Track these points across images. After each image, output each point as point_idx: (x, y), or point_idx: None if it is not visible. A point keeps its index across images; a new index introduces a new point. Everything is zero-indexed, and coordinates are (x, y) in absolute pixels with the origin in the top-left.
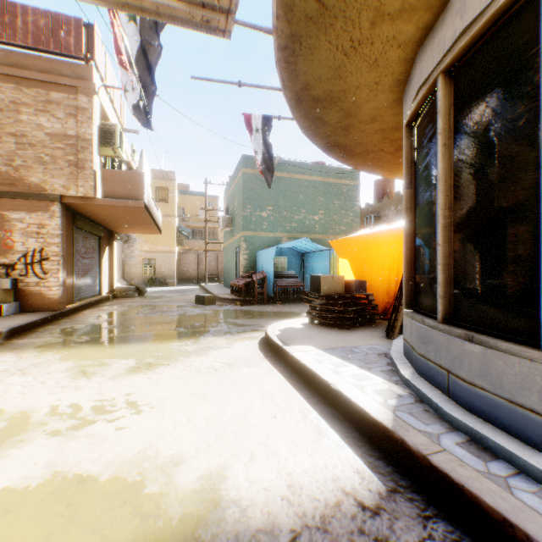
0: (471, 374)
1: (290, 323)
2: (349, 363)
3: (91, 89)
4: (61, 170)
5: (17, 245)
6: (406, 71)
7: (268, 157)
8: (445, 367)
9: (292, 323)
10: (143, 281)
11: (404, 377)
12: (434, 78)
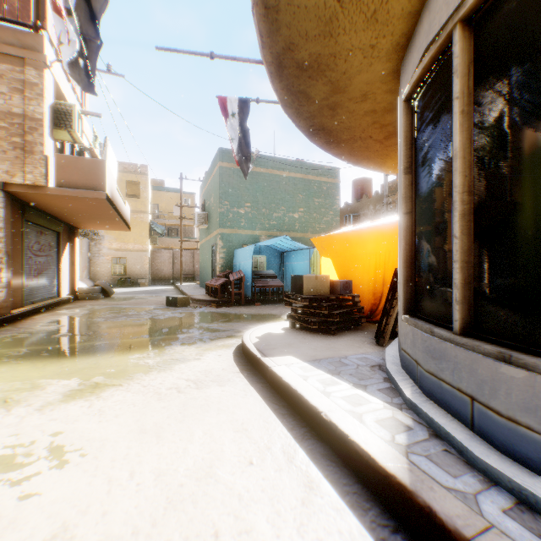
0: (510, 407)
1: (269, 327)
2: (340, 380)
3: (42, 62)
4: (4, 153)
5: None
6: (408, 31)
7: (246, 144)
8: (467, 393)
9: (272, 327)
10: (112, 281)
11: (410, 400)
12: (449, 30)
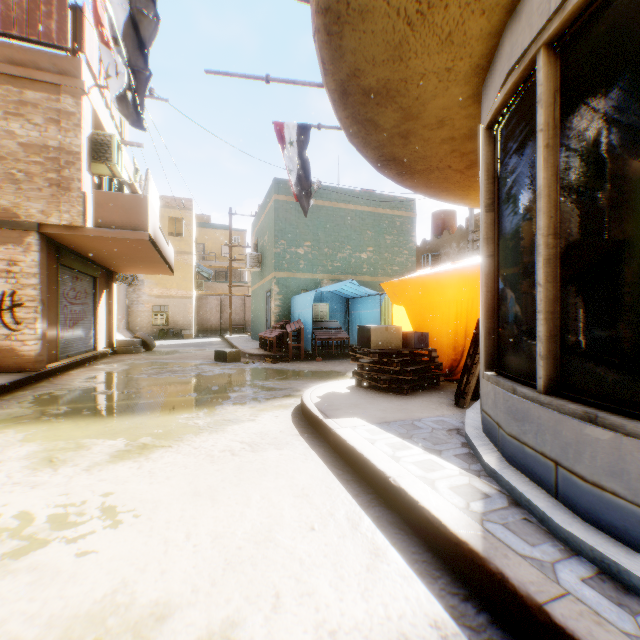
0: (595, 471)
1: (332, 386)
2: (411, 444)
3: (79, 88)
4: (39, 191)
5: None
6: (488, 52)
7: (305, 176)
8: (550, 457)
9: (335, 386)
10: (153, 333)
11: (489, 466)
12: (533, 54)
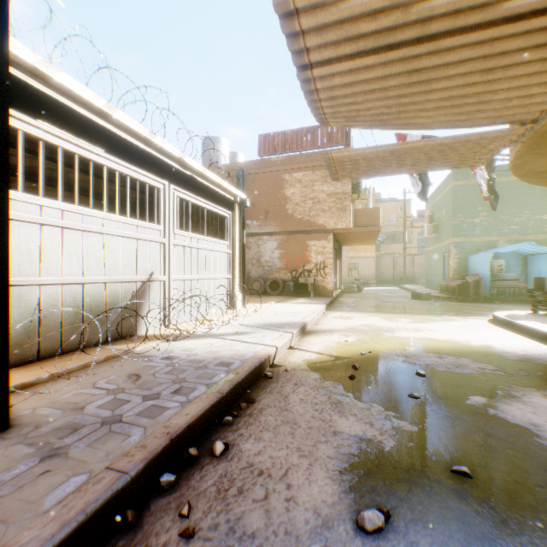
0: None
1: (512, 312)
2: None
3: None
4: (333, 214)
5: (312, 259)
6: None
7: (490, 187)
8: None
9: (514, 312)
10: (348, 282)
11: None
12: None
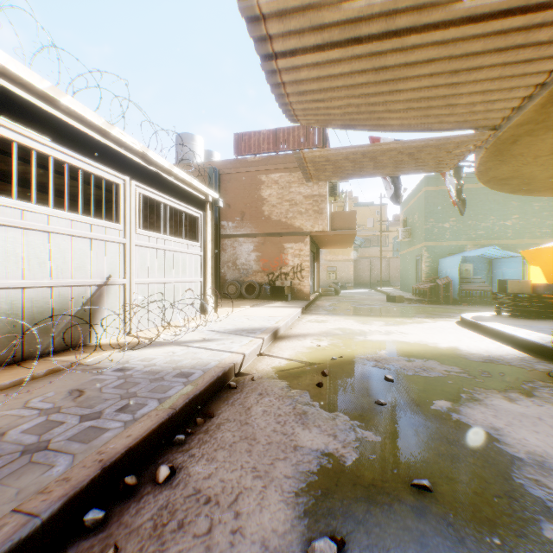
0: None
1: (478, 314)
2: (524, 329)
3: None
4: (310, 217)
5: (289, 262)
6: None
7: (459, 193)
8: None
9: (481, 314)
10: (327, 285)
11: None
12: None
